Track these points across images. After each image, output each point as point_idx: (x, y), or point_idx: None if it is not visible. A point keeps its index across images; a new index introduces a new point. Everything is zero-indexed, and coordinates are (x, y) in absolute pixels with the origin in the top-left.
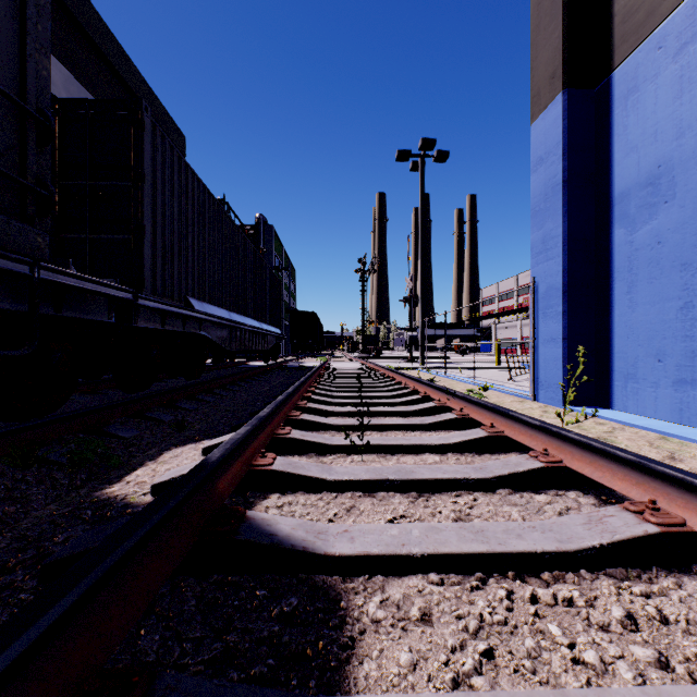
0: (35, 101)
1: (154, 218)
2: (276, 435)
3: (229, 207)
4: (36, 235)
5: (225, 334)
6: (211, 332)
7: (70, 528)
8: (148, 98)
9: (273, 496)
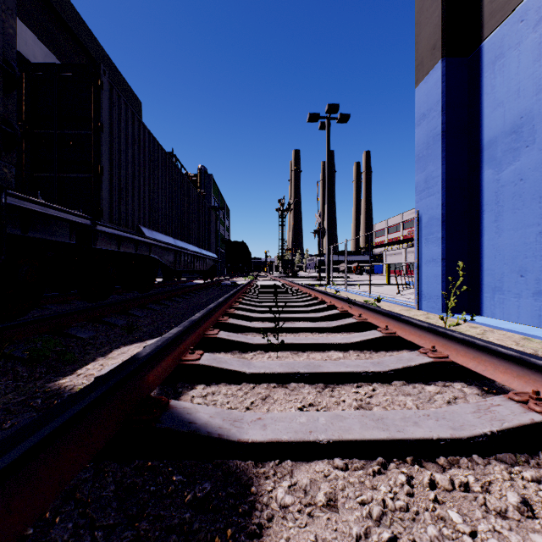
0: (1, 53)
1: (111, 161)
2: (205, 335)
3: (176, 159)
4: (3, 167)
5: (171, 257)
6: (160, 255)
7: (19, 415)
8: (112, 72)
9: (199, 386)
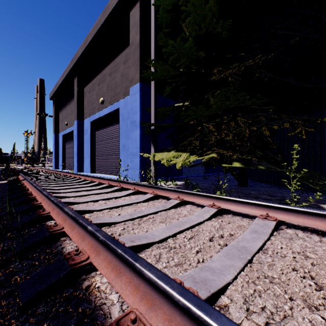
0: None
1: None
2: None
3: None
4: None
5: None
6: None
7: None
8: None
9: None
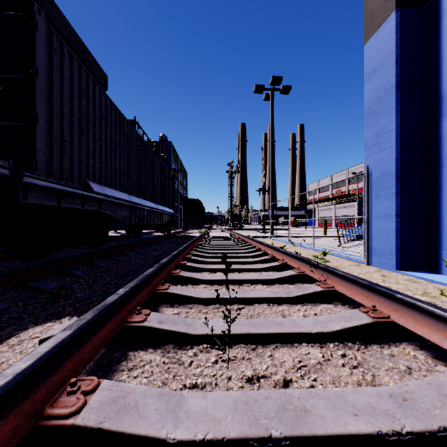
0: None
1: (50, 110)
2: (127, 323)
3: (139, 126)
4: None
5: (126, 212)
6: (112, 210)
7: None
8: (78, 45)
9: None
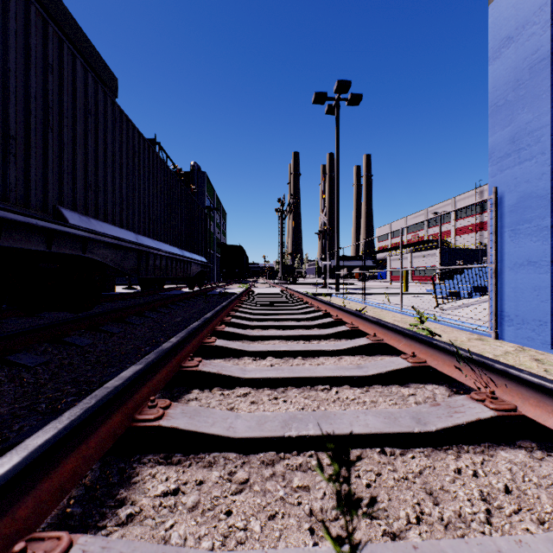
0: None
1: None
2: None
3: (160, 147)
4: None
5: (131, 259)
6: (106, 256)
7: None
8: (74, 31)
9: None
